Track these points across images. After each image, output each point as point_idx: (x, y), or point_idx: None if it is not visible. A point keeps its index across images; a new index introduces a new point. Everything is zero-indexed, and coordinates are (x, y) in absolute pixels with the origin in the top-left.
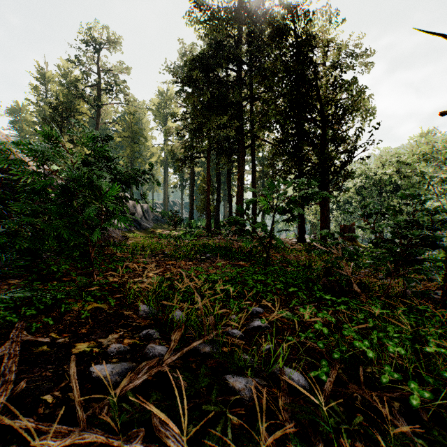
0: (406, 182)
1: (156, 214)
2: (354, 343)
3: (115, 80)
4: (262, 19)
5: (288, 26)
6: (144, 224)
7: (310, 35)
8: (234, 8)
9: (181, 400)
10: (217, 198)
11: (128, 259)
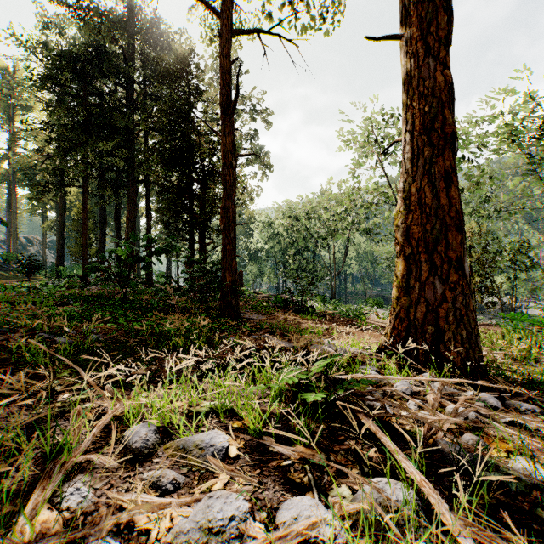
0: (300, 235)
1: None
2: (133, 324)
3: None
4: (158, 40)
5: (178, 72)
6: None
7: (199, 90)
8: (123, 12)
9: (25, 340)
10: (101, 239)
11: None
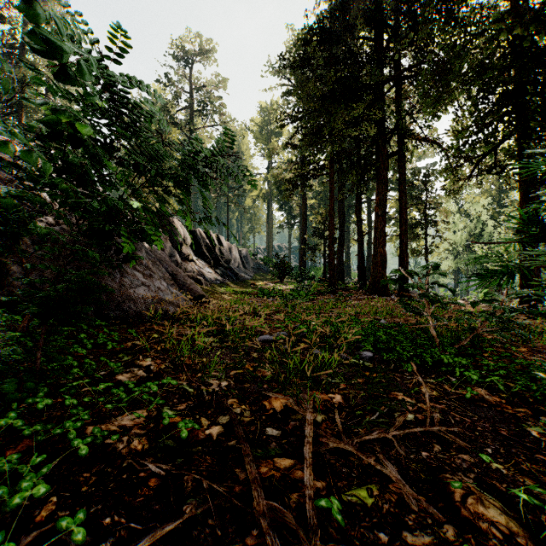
0: None
1: (257, 262)
2: None
3: (209, 96)
4: None
5: None
6: (242, 274)
7: None
8: None
9: None
10: (340, 238)
11: (164, 375)
